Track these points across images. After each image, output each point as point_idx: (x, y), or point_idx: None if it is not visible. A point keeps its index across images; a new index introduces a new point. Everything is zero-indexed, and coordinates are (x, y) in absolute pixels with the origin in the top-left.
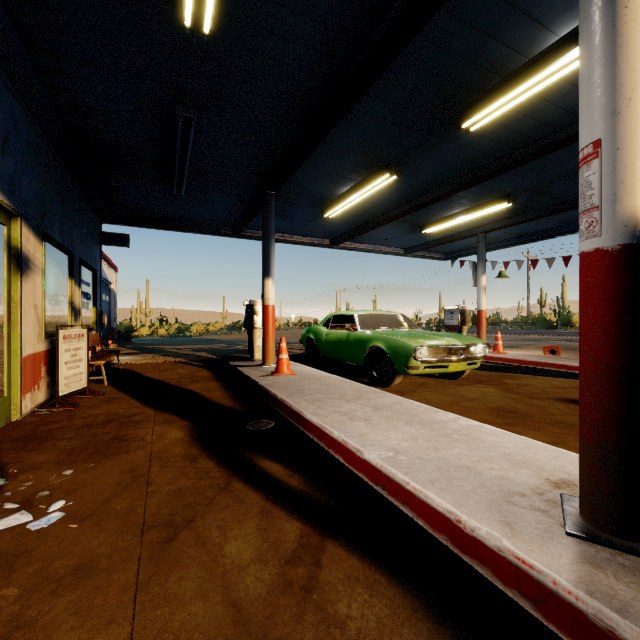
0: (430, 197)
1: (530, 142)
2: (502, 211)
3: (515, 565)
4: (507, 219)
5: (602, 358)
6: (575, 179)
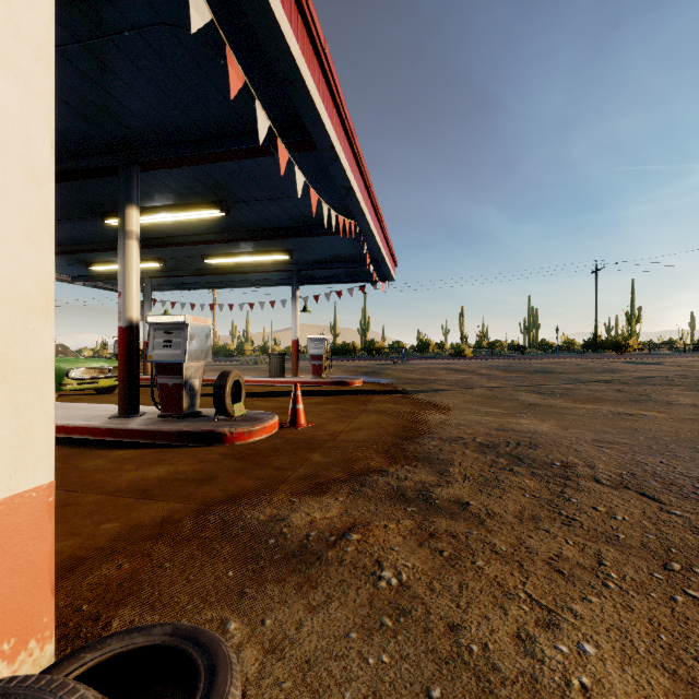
0: (91, 247)
1: (161, 237)
2: (161, 266)
3: (86, 427)
4: (167, 272)
5: (122, 361)
6: (200, 259)
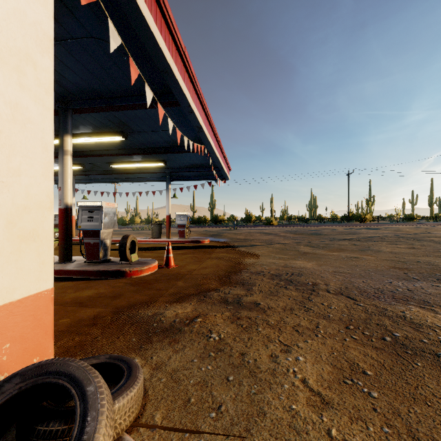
0: None
1: (82, 151)
2: (81, 168)
3: None
4: (85, 171)
5: (61, 229)
6: (108, 165)
